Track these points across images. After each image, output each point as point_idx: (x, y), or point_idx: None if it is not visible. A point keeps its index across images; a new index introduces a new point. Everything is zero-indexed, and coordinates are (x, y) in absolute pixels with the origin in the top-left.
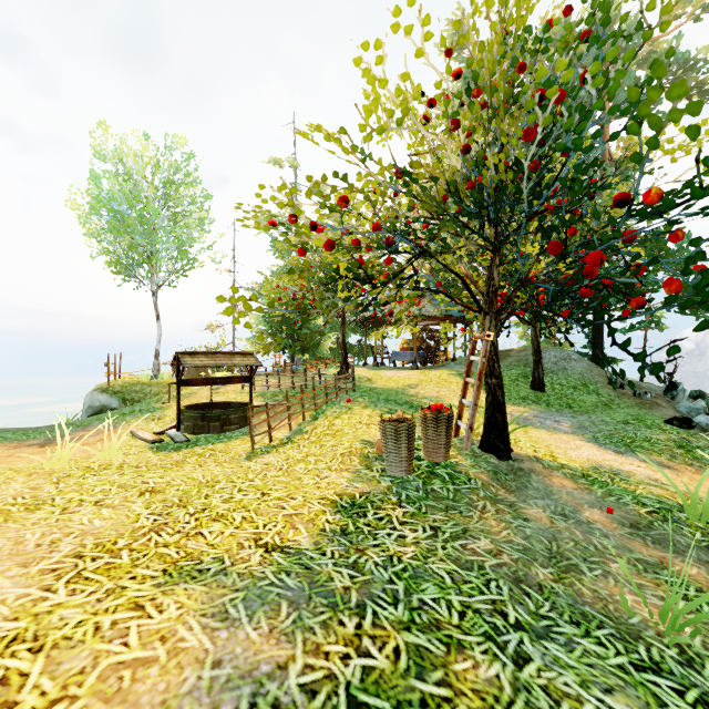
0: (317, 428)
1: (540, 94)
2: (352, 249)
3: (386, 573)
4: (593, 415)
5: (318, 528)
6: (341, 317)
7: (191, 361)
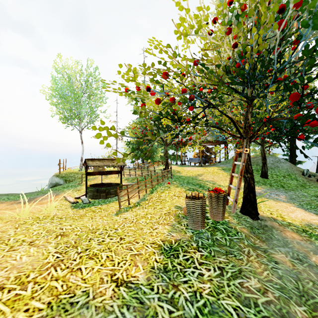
0: (152, 197)
1: (282, 7)
2: (170, 102)
3: (192, 308)
4: (296, 192)
5: (150, 266)
6: (165, 141)
7: (91, 163)
